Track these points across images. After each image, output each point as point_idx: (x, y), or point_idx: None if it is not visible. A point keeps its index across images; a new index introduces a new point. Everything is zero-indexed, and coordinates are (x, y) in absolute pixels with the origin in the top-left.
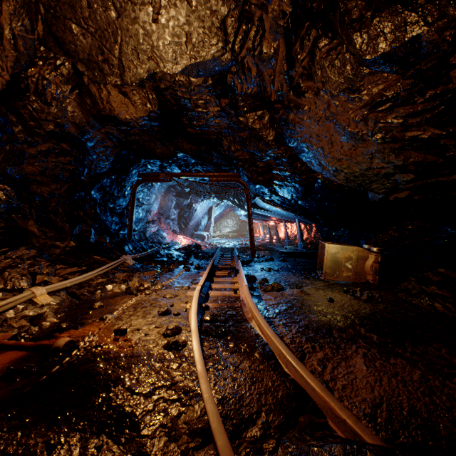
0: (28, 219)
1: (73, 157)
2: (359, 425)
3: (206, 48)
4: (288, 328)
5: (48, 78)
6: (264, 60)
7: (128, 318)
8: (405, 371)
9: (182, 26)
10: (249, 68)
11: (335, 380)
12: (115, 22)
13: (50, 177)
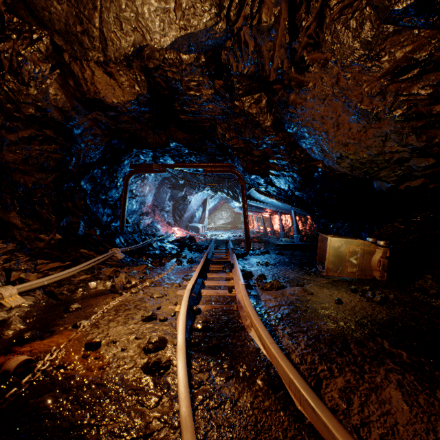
0: (10, 210)
1: (59, 145)
2: None
3: (198, 15)
4: (294, 340)
5: (23, 54)
6: (263, 31)
7: (106, 325)
8: None
9: None
10: (246, 42)
11: (368, 425)
12: None
13: (34, 165)
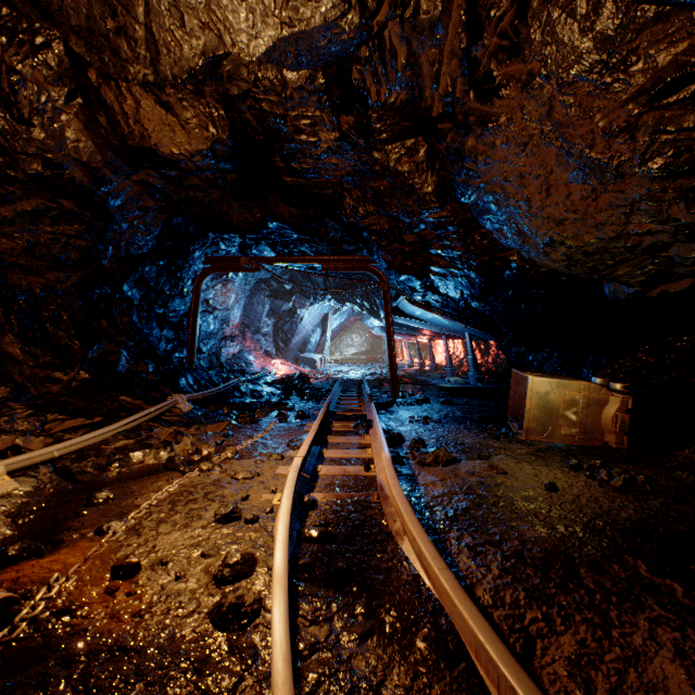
0: (3, 332)
1: (85, 226)
2: None
3: None
4: (480, 559)
5: (19, 71)
6: (423, 28)
7: (153, 530)
8: None
9: None
10: (393, 48)
11: None
12: None
13: (45, 259)
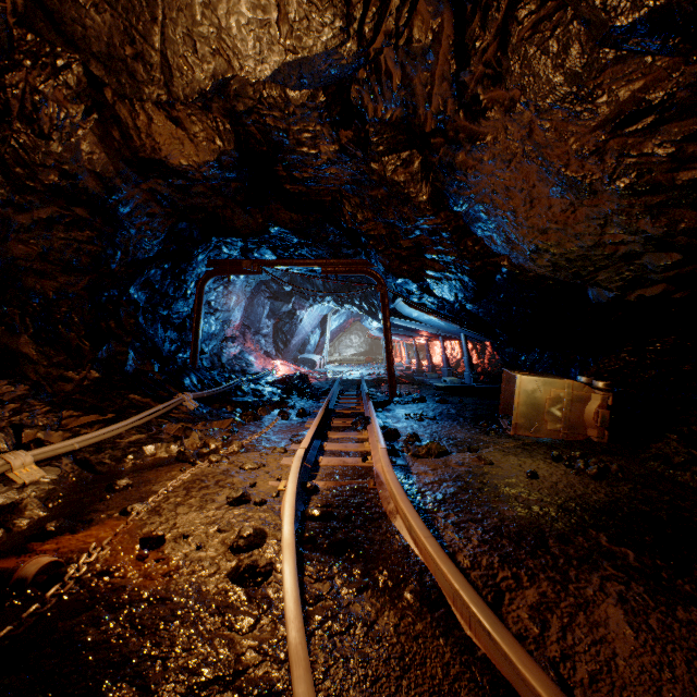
0: (19, 333)
1: (96, 232)
2: None
3: (314, 30)
4: (463, 533)
5: (42, 91)
6: (415, 55)
7: (172, 511)
8: None
9: None
10: (389, 71)
11: (572, 658)
12: None
13: (58, 263)
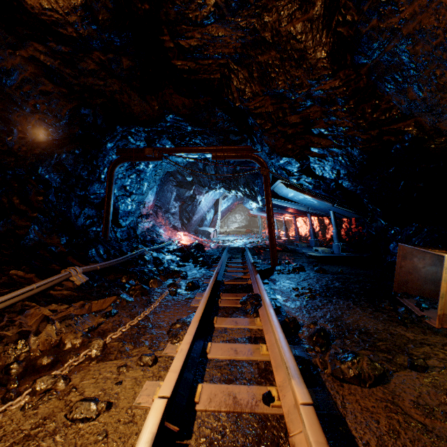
0: None
1: None
2: None
3: None
4: None
5: None
6: None
7: None
8: None
9: None
10: None
11: None
12: None
13: None
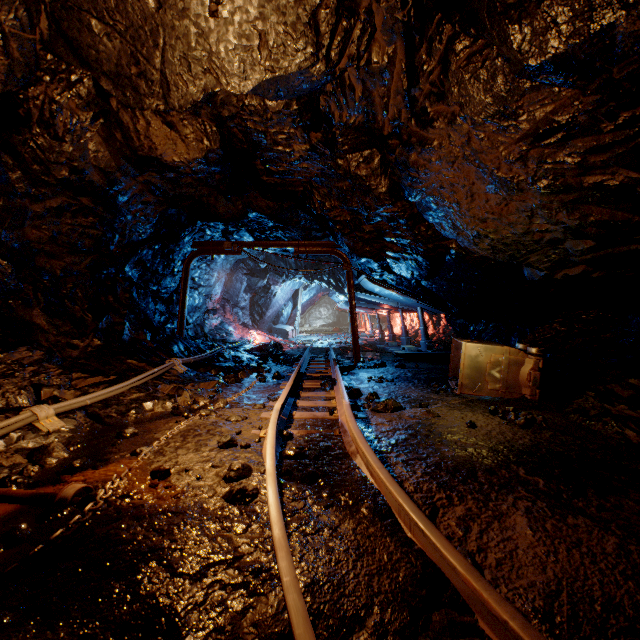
0: (33, 306)
1: (98, 218)
2: (530, 632)
3: (289, 55)
4: (410, 467)
5: (58, 101)
6: (374, 73)
7: (173, 453)
8: (591, 538)
9: (253, 22)
10: (352, 85)
11: (485, 550)
12: (155, 16)
13: (65, 246)
